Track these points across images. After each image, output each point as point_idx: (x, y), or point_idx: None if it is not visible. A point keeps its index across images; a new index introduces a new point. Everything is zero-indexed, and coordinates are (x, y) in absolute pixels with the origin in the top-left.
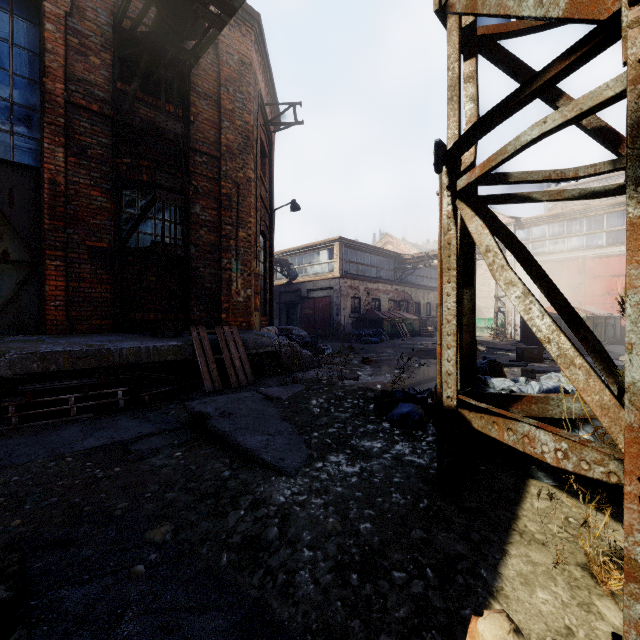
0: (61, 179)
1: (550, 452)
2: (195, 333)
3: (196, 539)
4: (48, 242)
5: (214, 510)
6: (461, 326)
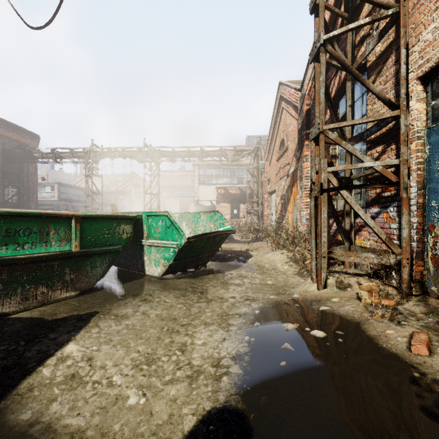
0: None
1: None
2: None
3: None
4: None
5: None
6: None
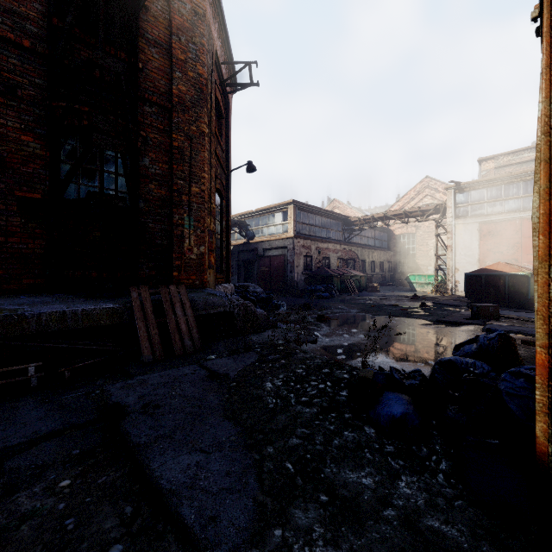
0: None
1: None
2: (135, 294)
3: None
4: None
5: None
6: None
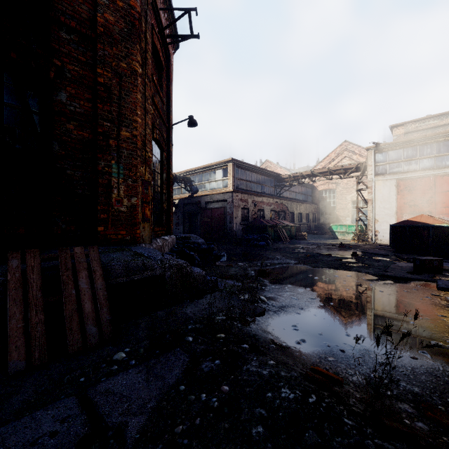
0: None
1: None
2: (16, 261)
3: None
4: None
5: None
6: None
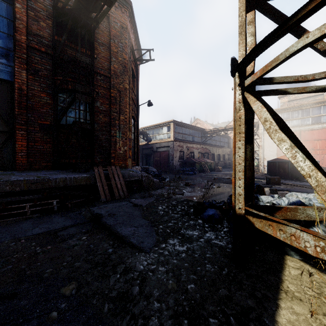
0: (24, 87)
1: (311, 247)
2: (96, 170)
3: (90, 293)
4: (17, 121)
5: (102, 274)
6: (245, 166)
